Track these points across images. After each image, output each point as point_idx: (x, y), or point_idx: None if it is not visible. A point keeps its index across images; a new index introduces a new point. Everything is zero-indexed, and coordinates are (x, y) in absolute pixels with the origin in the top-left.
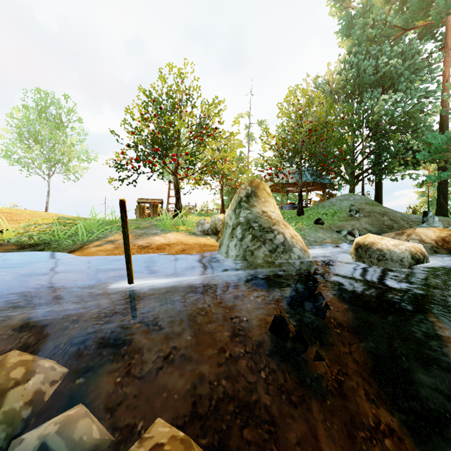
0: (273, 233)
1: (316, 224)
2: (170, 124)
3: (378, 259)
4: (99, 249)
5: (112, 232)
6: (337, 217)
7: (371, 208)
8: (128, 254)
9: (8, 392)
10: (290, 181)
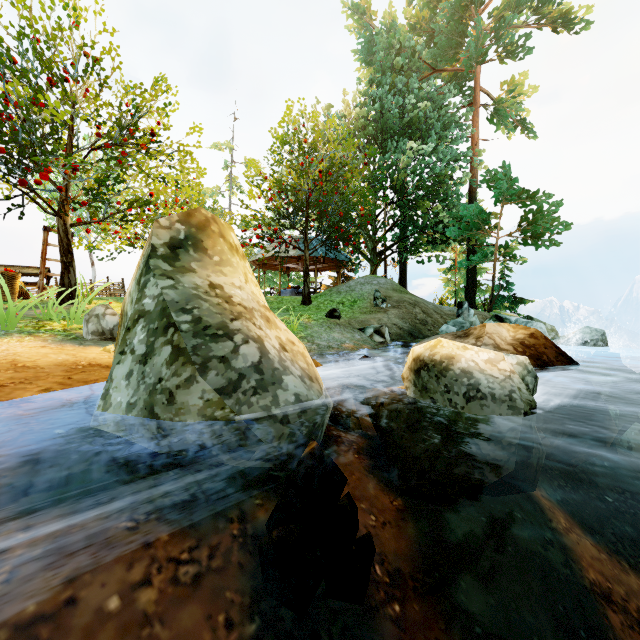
0: (230, 340)
1: (329, 318)
2: (41, 103)
3: (468, 396)
4: None
5: None
6: (358, 308)
7: (399, 296)
8: None
9: None
10: (293, 253)
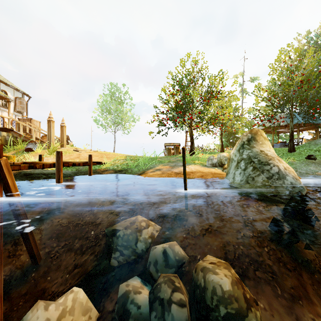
0: (269, 166)
1: (307, 159)
2: (188, 94)
3: None
4: (154, 174)
5: (156, 164)
6: None
7: None
8: (185, 175)
9: (142, 230)
10: (281, 124)
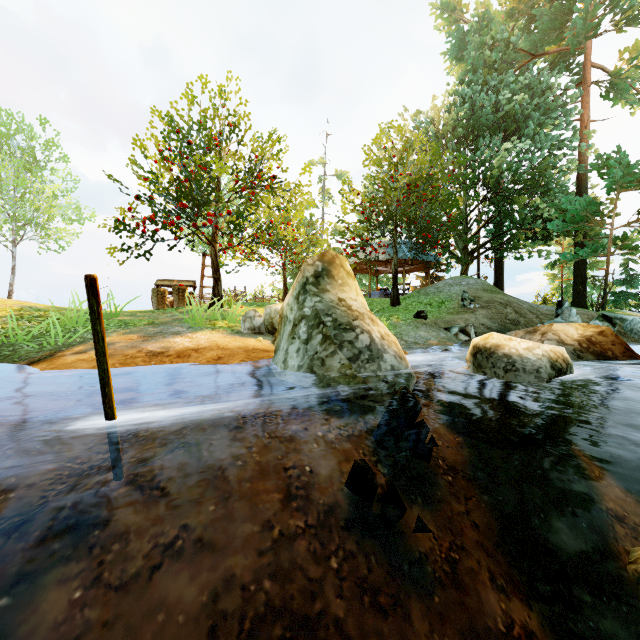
0: (353, 332)
1: (416, 318)
2: (205, 168)
3: (506, 370)
4: (79, 358)
5: (108, 330)
6: (446, 308)
7: (489, 297)
8: (104, 369)
9: None
10: (381, 257)
